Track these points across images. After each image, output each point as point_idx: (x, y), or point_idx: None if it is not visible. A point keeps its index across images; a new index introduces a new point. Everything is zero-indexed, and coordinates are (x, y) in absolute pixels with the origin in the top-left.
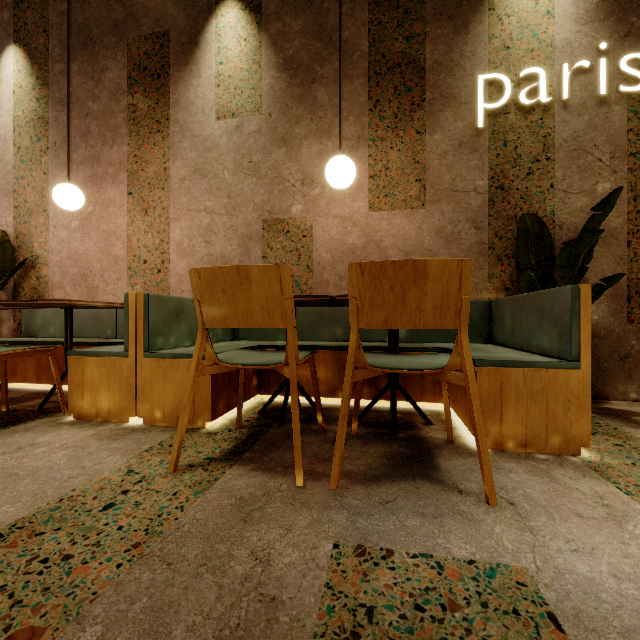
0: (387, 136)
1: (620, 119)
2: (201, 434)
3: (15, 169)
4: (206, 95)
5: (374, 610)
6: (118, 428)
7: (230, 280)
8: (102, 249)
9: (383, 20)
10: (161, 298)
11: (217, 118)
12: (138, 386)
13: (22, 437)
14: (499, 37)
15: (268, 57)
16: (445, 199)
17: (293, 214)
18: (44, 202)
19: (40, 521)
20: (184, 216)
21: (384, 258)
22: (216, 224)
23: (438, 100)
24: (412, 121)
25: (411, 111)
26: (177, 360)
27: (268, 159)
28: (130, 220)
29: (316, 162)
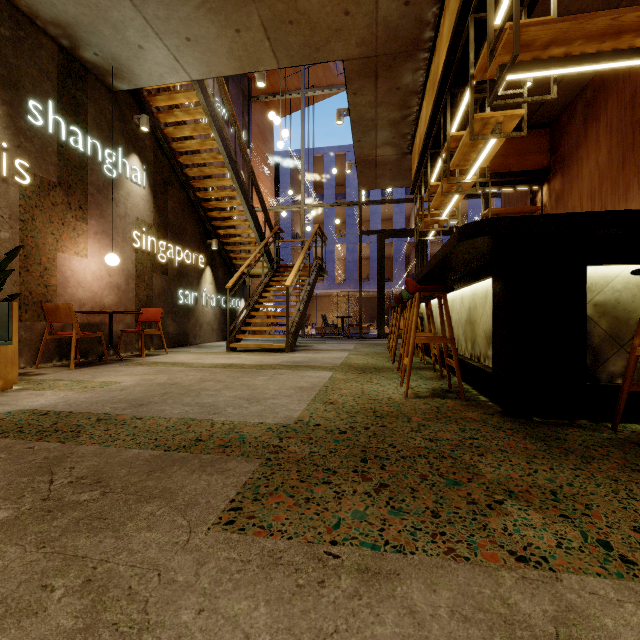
0: None
1: (15, 196)
2: None
3: None
4: None
5: None
6: None
7: None
8: None
9: None
10: None
11: None
12: None
13: None
14: None
15: None
16: None
17: None
18: None
19: None
20: None
21: None
22: None
23: None
24: None
25: None
26: None
27: None
28: None
29: None
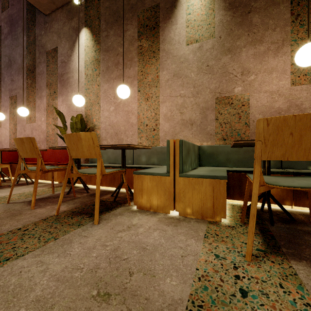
0: (306, 36)
1: None
2: (225, 227)
3: (85, 85)
4: (180, 33)
5: None
6: (168, 217)
7: (301, 125)
8: (125, 120)
9: None
10: (185, 142)
11: (187, 44)
12: (175, 193)
13: (122, 219)
14: None
15: (218, 4)
16: None
17: (235, 93)
18: (98, 99)
19: (208, 301)
20: (168, 100)
21: None
22: (186, 102)
23: None
24: None
25: None
26: (201, 179)
27: (218, 63)
28: (139, 104)
29: (251, 60)
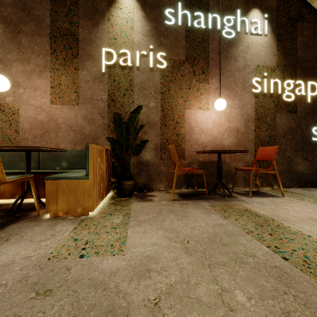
0: (60, 68)
1: (158, 78)
2: None
3: None
4: None
5: None
6: None
7: None
8: None
9: (58, 11)
10: None
11: None
12: None
13: None
14: (112, 33)
15: None
16: (88, 102)
17: (7, 101)
18: None
19: None
20: None
21: (58, 128)
22: None
23: (85, 55)
24: (72, 63)
25: (72, 58)
26: None
27: None
28: None
29: (21, 75)
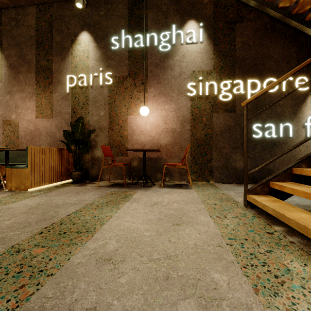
0: (41, 93)
1: (106, 92)
2: None
3: None
4: None
5: None
6: None
7: None
8: None
9: (40, 54)
10: None
11: None
12: None
13: None
14: (74, 63)
15: (4, 63)
16: (58, 115)
17: (12, 118)
18: None
19: None
20: None
21: (40, 134)
22: None
23: (56, 82)
24: (49, 88)
25: (48, 85)
26: None
27: (4, 99)
28: None
29: (20, 101)
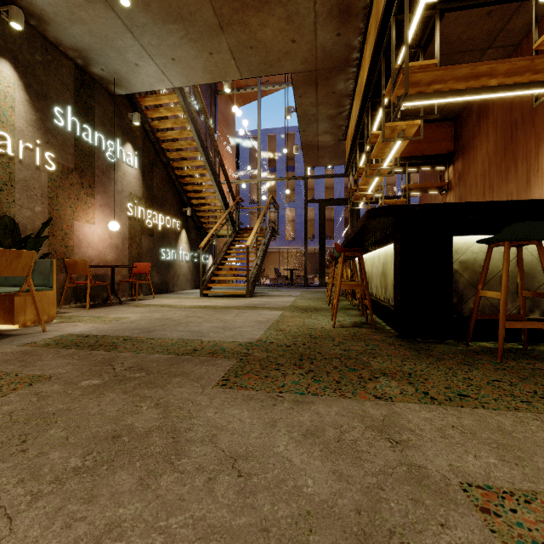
0: None
1: (45, 180)
2: None
3: None
4: None
5: (48, 344)
6: None
7: None
8: None
9: None
10: None
11: None
12: None
13: None
14: None
15: None
16: None
17: None
18: None
19: None
20: None
21: None
22: None
23: None
24: None
25: None
26: None
27: None
28: None
29: None
